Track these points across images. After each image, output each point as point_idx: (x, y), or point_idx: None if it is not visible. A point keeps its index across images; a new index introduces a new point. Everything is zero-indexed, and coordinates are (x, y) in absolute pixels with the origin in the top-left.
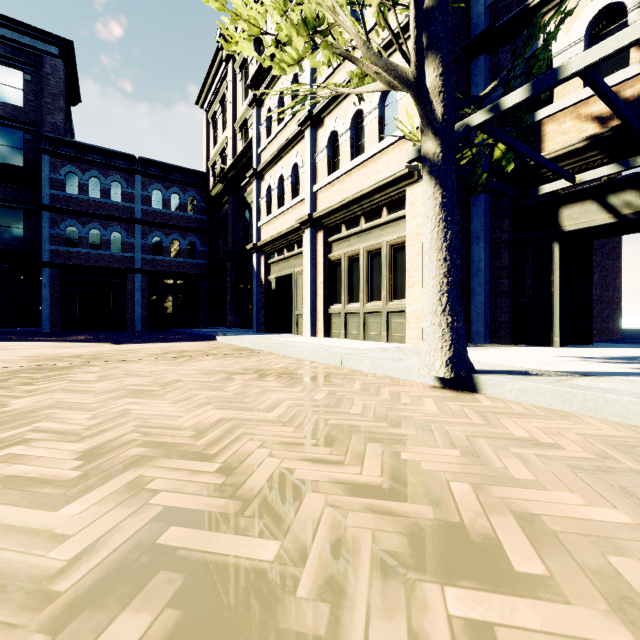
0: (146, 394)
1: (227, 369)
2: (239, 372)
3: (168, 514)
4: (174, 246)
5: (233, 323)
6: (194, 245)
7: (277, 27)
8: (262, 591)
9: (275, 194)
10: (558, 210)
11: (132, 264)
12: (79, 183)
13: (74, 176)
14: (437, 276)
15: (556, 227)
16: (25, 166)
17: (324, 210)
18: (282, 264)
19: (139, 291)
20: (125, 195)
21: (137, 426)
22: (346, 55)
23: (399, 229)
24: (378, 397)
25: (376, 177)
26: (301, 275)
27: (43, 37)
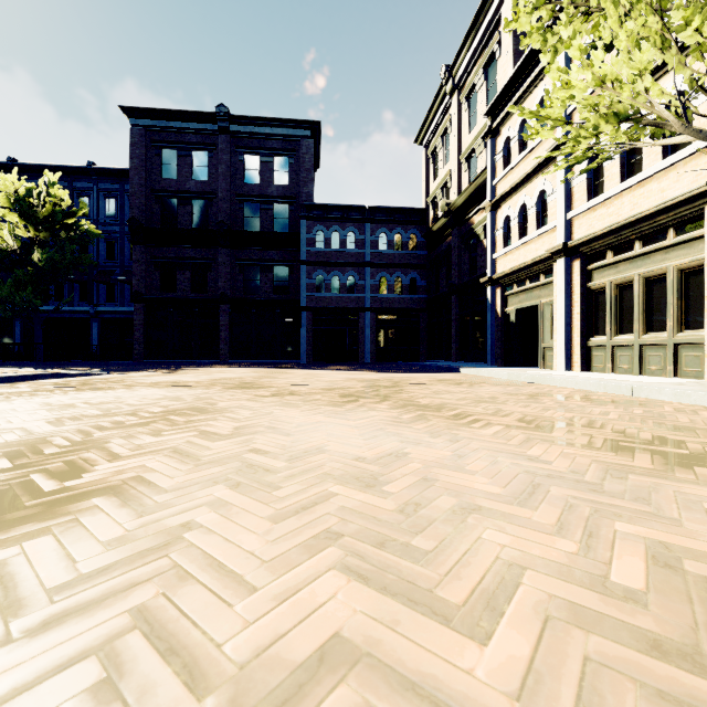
0: (490, 402)
1: (519, 393)
2: (534, 395)
3: (609, 440)
4: (397, 283)
5: (457, 356)
6: (414, 281)
7: (582, 118)
8: (692, 458)
9: (515, 224)
10: None
11: (363, 303)
12: (325, 238)
13: (321, 233)
14: None
15: None
16: (291, 232)
17: (584, 238)
18: (523, 295)
19: (368, 327)
20: (358, 243)
21: (522, 415)
22: (653, 124)
23: (693, 251)
24: (699, 416)
25: (658, 197)
26: (549, 306)
27: (301, 125)
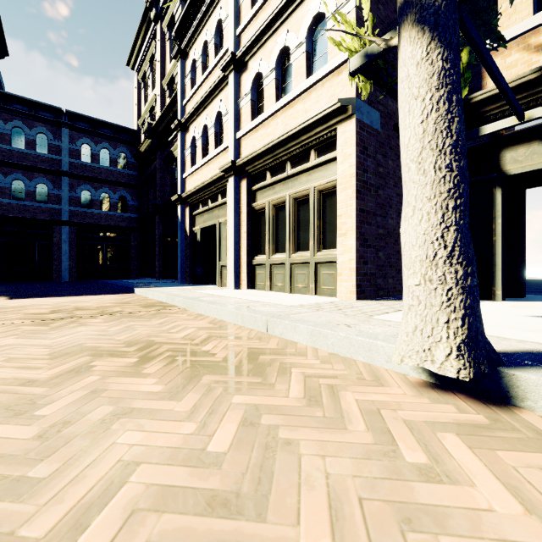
0: None
1: (102, 343)
2: (115, 350)
3: None
4: (104, 199)
5: (161, 274)
6: (124, 199)
7: None
8: None
9: (199, 145)
10: (500, 153)
11: (59, 216)
12: (0, 132)
13: None
14: (436, 196)
15: (497, 171)
16: None
17: (248, 156)
18: (206, 215)
19: (67, 243)
20: (51, 147)
21: None
22: None
23: (329, 173)
24: (346, 433)
25: (303, 117)
26: (225, 226)
27: None
